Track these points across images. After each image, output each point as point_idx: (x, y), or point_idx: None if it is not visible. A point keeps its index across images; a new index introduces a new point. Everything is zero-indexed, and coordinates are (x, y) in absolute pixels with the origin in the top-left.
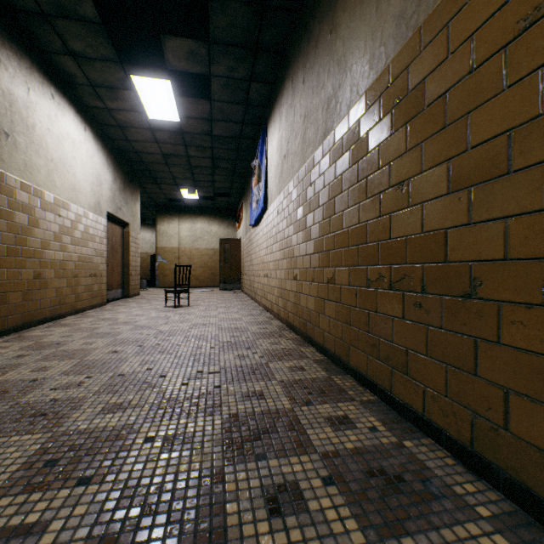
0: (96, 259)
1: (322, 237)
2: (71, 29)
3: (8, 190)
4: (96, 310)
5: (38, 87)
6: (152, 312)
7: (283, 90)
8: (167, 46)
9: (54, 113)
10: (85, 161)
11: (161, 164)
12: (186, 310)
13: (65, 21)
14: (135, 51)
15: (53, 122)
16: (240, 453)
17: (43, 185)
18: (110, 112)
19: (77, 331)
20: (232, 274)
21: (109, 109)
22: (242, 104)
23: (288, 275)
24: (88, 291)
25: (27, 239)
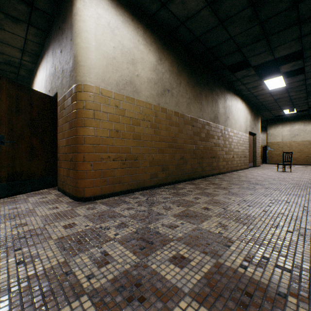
0: (245, 150)
1: None
2: (245, 79)
3: (228, 133)
4: (246, 170)
5: (233, 99)
6: (271, 172)
7: None
8: (281, 68)
9: (235, 104)
10: (242, 115)
11: (272, 103)
12: (289, 173)
13: (243, 78)
14: (265, 71)
15: (235, 107)
16: (310, 194)
17: (233, 128)
18: (251, 93)
19: (247, 174)
20: None
21: (251, 93)
22: None
23: None
24: (243, 162)
25: (231, 146)
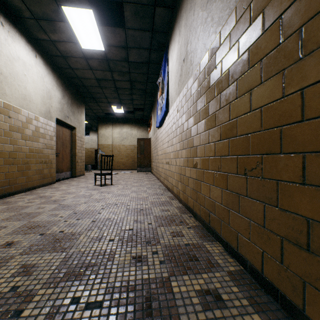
0: (46, 151)
1: (235, 119)
2: None
3: None
4: (44, 188)
5: None
6: (82, 190)
7: (182, 4)
8: None
9: (4, 37)
10: (36, 80)
11: (96, 87)
12: (108, 189)
13: None
14: None
15: (2, 44)
16: None
17: None
18: (54, 44)
19: (7, 211)
20: (145, 161)
21: (52, 41)
22: (149, 31)
23: (187, 163)
24: (39, 174)
25: None
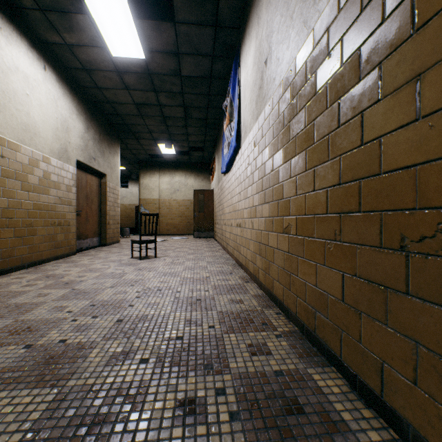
0: (61, 208)
1: (375, 141)
2: None
3: None
4: (57, 262)
5: None
6: (112, 265)
7: None
8: None
9: None
10: (44, 103)
11: (135, 116)
12: (150, 263)
13: None
14: None
15: None
16: None
17: None
18: (71, 50)
19: None
20: (205, 223)
21: (69, 45)
22: (211, 26)
23: (272, 226)
24: (50, 241)
25: None
